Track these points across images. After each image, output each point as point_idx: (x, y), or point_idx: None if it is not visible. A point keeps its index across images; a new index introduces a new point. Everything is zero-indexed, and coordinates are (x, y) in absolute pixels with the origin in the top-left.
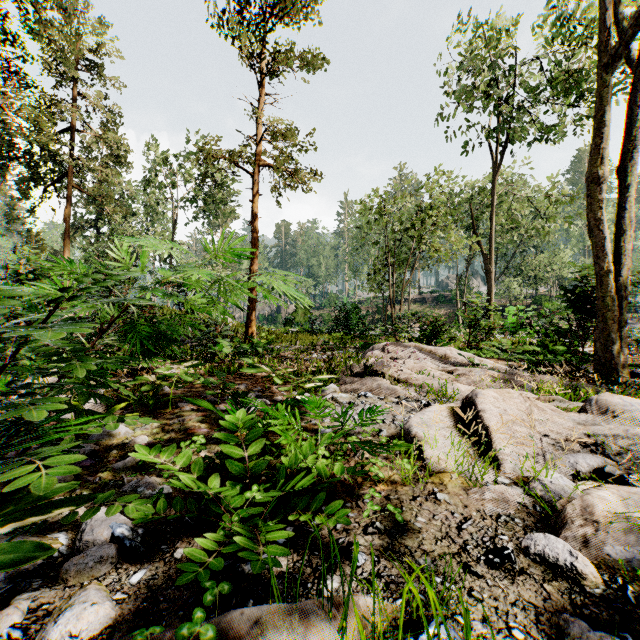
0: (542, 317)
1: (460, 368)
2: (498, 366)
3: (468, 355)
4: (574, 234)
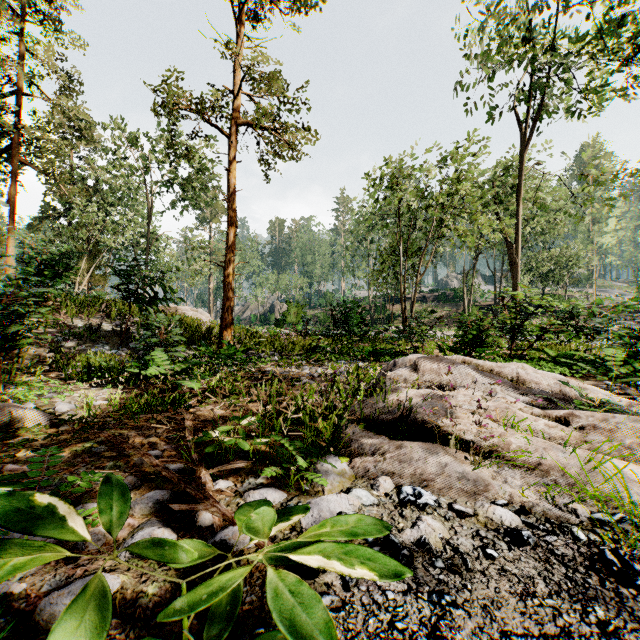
0: (592, 316)
1: (581, 412)
2: (615, 398)
3: (556, 377)
4: (581, 230)
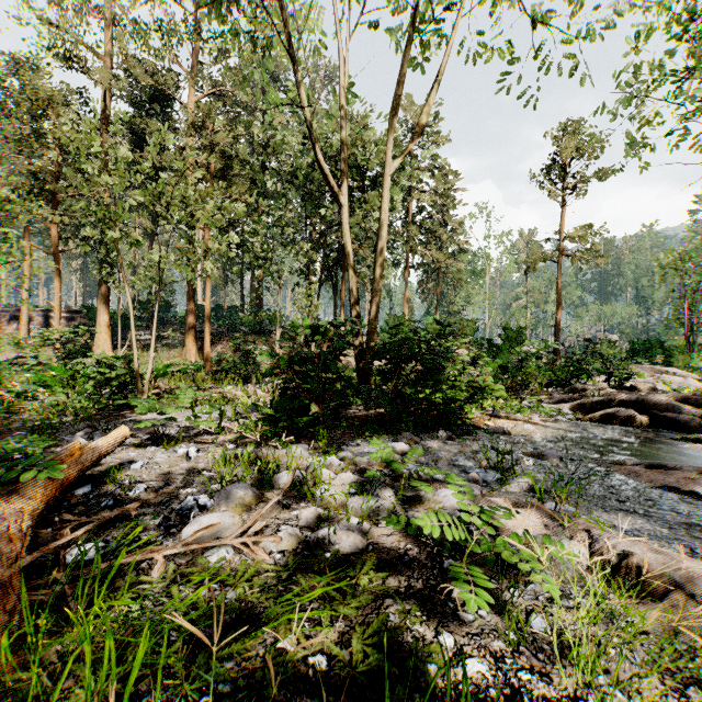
0: None
1: (657, 375)
2: (697, 377)
3: (681, 372)
4: None
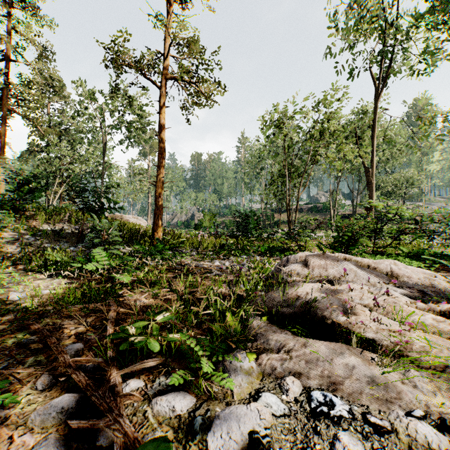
0: (432, 222)
1: None
2: None
3: (424, 272)
4: (414, 160)
